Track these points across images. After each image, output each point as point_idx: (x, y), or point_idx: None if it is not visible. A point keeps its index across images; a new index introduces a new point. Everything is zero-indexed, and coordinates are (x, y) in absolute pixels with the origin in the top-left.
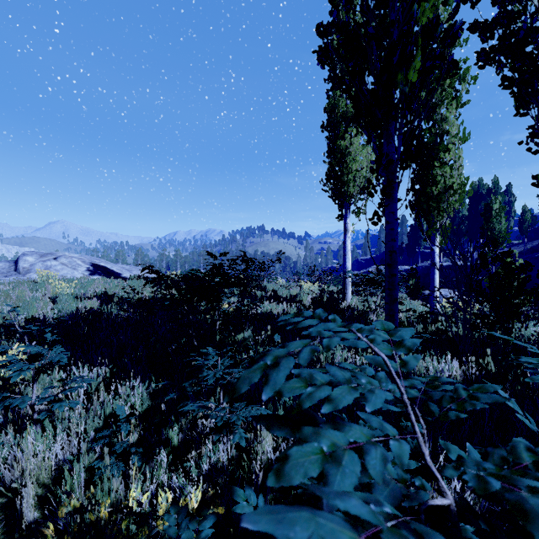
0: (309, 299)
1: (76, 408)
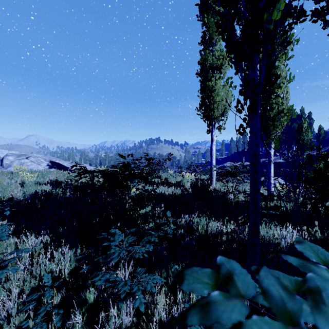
0: (188, 184)
1: (17, 271)
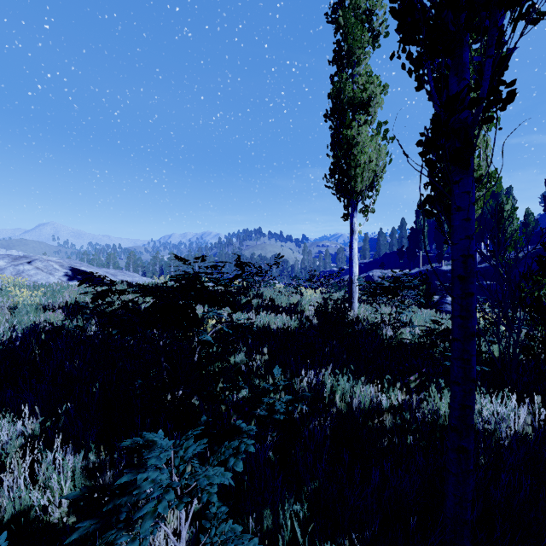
0: (311, 308)
1: None
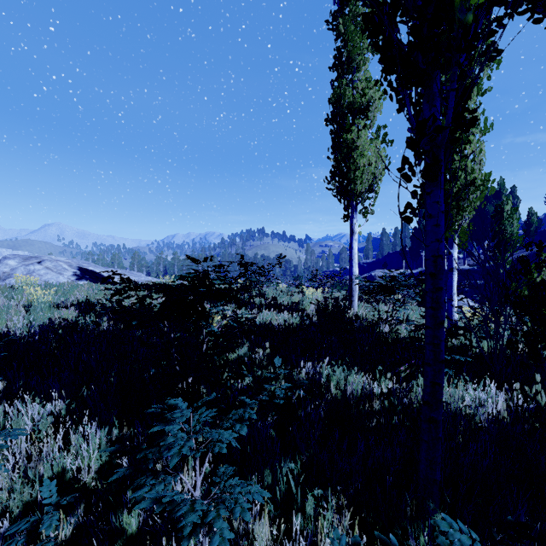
0: (312, 307)
1: None
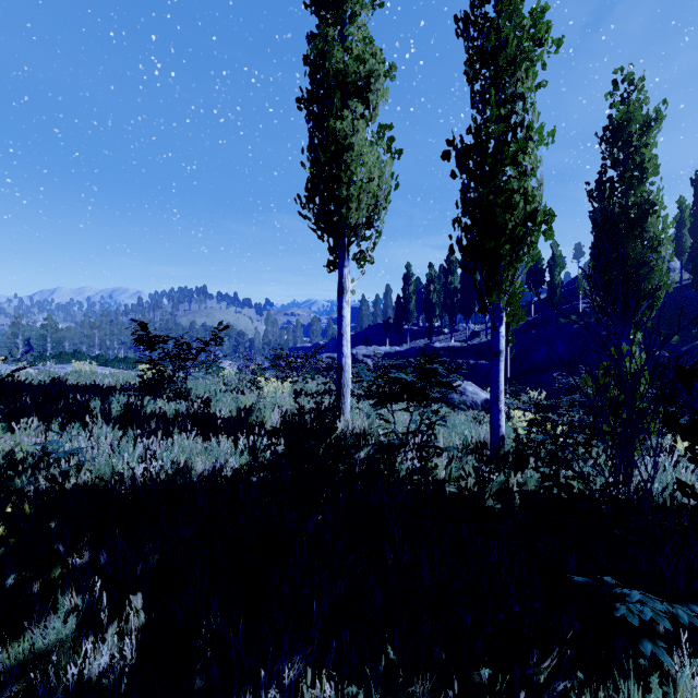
0: (276, 416)
1: None
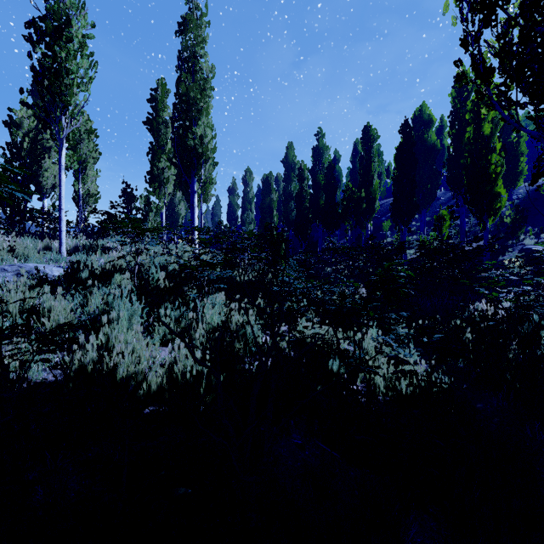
0: None
1: None
